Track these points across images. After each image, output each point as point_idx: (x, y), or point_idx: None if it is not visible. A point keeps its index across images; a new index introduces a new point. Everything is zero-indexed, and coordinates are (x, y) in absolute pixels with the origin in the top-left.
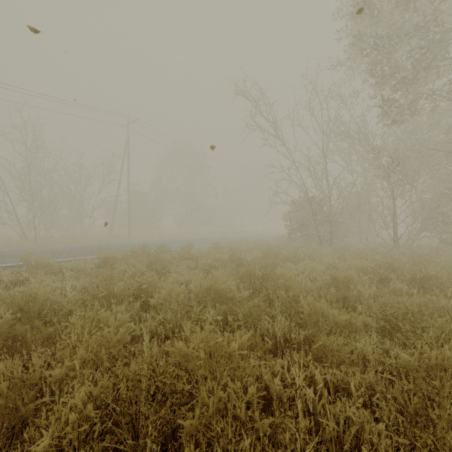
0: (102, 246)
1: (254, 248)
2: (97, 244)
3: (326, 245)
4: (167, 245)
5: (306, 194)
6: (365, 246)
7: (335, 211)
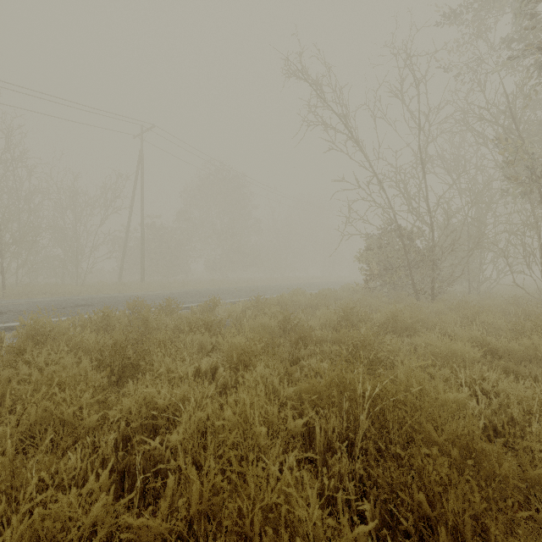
0: (87, 299)
1: (317, 303)
2: (84, 297)
3: (423, 298)
4: (187, 298)
5: (395, 221)
6: (491, 300)
7: (441, 246)
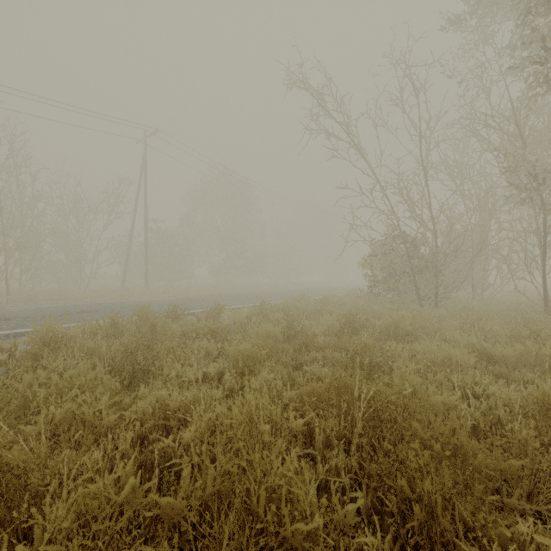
0: (92, 305)
1: (321, 309)
2: (89, 303)
3: (426, 304)
4: (191, 304)
5: (399, 228)
6: (493, 306)
7: (444, 253)
